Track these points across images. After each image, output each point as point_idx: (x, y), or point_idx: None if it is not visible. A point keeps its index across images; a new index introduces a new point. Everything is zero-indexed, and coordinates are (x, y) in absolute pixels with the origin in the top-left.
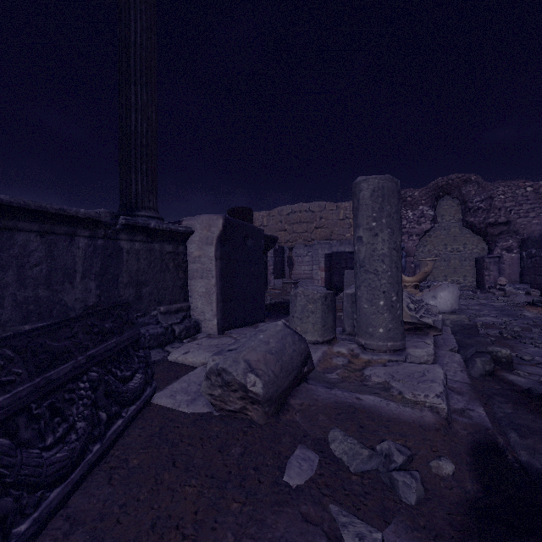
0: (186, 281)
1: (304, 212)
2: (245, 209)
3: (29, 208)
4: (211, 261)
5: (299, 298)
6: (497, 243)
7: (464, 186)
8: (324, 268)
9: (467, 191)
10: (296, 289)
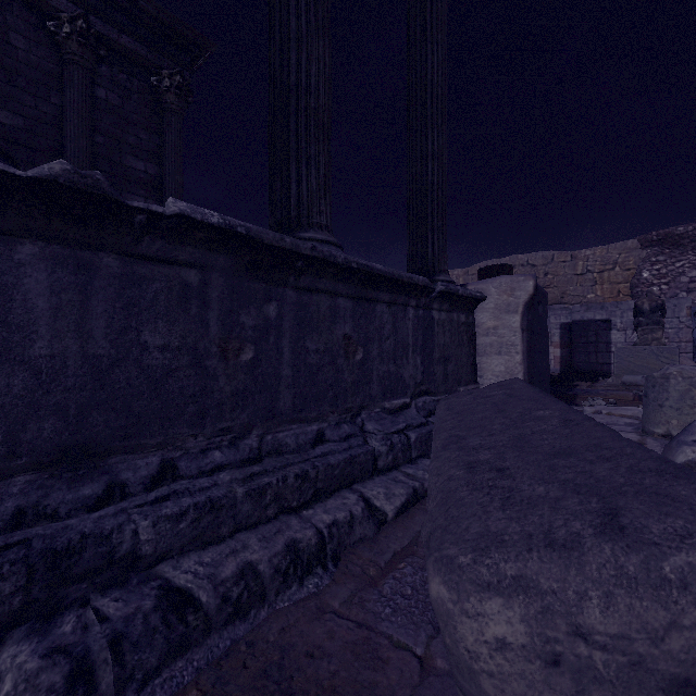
0: (475, 358)
1: (519, 266)
2: (505, 267)
3: (391, 278)
4: (514, 333)
5: (673, 381)
6: None
7: None
8: (559, 344)
9: None
10: (663, 369)
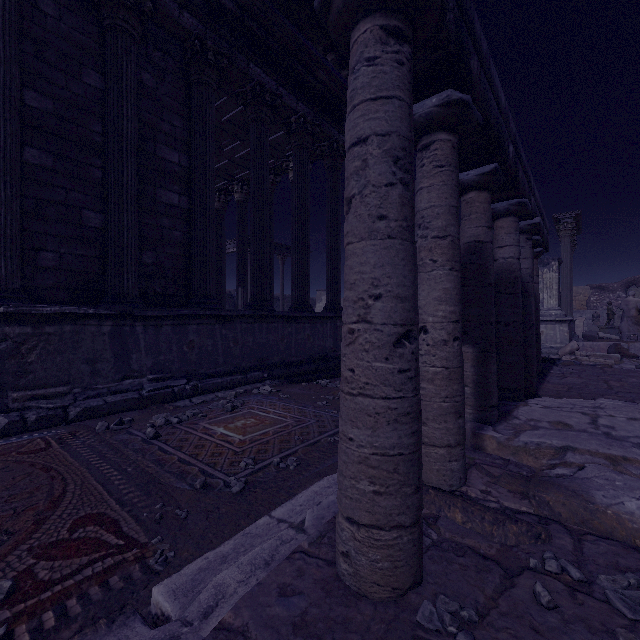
0: (575, 328)
1: None
2: None
3: None
4: (582, 325)
5: None
6: None
7: None
8: None
9: None
10: None
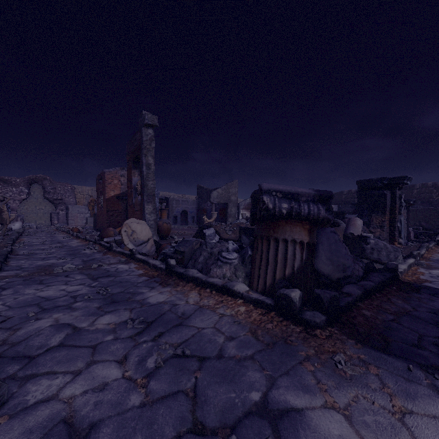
0: None
1: None
2: None
3: None
4: None
5: None
6: (58, 207)
7: (44, 181)
8: None
9: (46, 183)
10: None
